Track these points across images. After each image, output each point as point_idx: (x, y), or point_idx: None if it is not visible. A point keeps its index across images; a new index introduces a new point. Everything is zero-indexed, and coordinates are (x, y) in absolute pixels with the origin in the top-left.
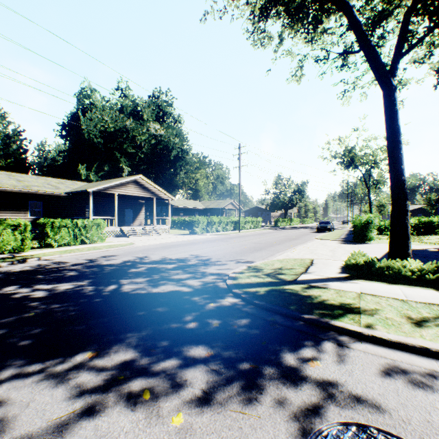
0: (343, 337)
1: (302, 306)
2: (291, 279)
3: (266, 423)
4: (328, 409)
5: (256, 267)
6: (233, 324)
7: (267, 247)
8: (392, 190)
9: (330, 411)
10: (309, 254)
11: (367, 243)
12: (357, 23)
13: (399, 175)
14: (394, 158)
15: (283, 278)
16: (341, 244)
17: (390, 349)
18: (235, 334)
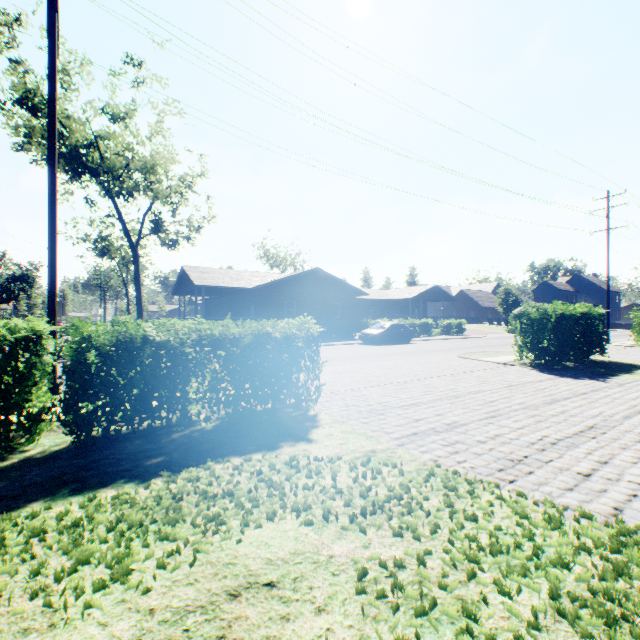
0: None
1: None
2: None
3: None
4: None
5: None
6: None
7: None
8: (138, 306)
9: None
10: None
11: None
12: (120, 213)
13: (141, 299)
14: (139, 290)
15: None
16: None
17: None
18: None
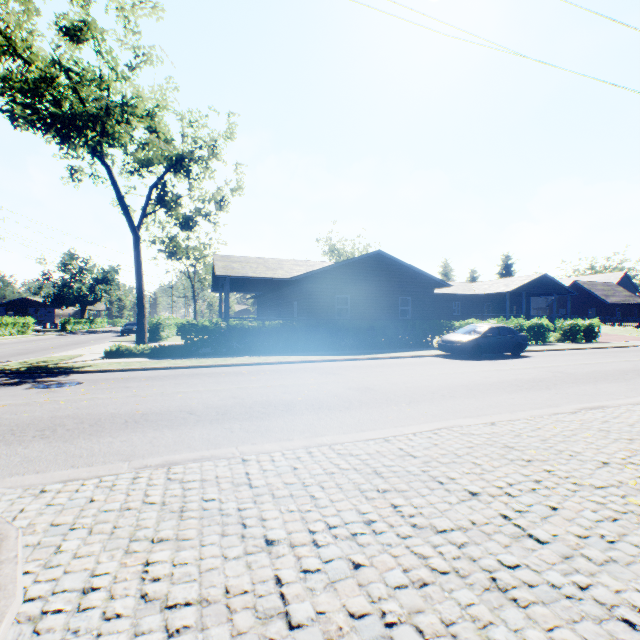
0: (72, 374)
1: (54, 369)
2: (54, 363)
3: (23, 386)
4: (50, 382)
5: (21, 362)
6: (2, 379)
7: (39, 351)
8: (138, 302)
9: (51, 382)
10: (86, 352)
11: (160, 342)
12: (116, 184)
13: (142, 293)
14: (139, 282)
15: (47, 364)
16: (132, 344)
17: (92, 373)
18: (4, 380)
